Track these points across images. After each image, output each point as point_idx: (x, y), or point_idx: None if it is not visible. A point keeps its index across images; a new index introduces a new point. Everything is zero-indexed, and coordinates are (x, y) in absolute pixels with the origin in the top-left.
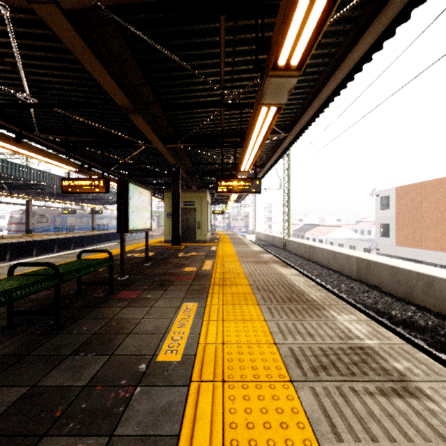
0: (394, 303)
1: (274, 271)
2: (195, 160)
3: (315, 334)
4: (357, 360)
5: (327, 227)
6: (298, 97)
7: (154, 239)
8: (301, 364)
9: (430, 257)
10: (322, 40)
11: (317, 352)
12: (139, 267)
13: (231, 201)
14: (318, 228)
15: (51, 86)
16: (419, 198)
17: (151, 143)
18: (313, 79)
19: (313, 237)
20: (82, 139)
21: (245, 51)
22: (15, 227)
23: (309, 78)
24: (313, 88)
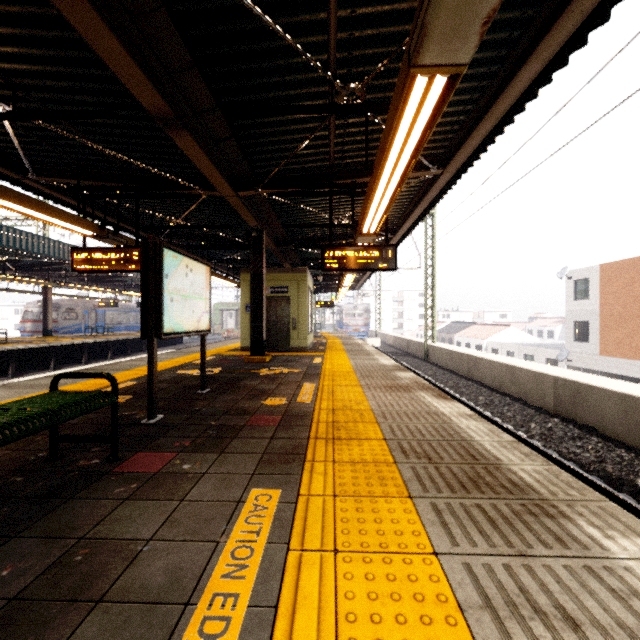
0: (635, 462)
1: (425, 407)
2: (288, 221)
3: (581, 616)
4: None
5: (487, 326)
6: (466, 98)
7: (227, 344)
8: None
9: None
10: None
11: None
12: (189, 397)
13: (345, 286)
14: (474, 327)
15: (35, 83)
16: None
17: (215, 190)
18: (498, 59)
19: (466, 342)
20: (104, 183)
21: None
22: (31, 326)
23: (490, 56)
24: (495, 78)
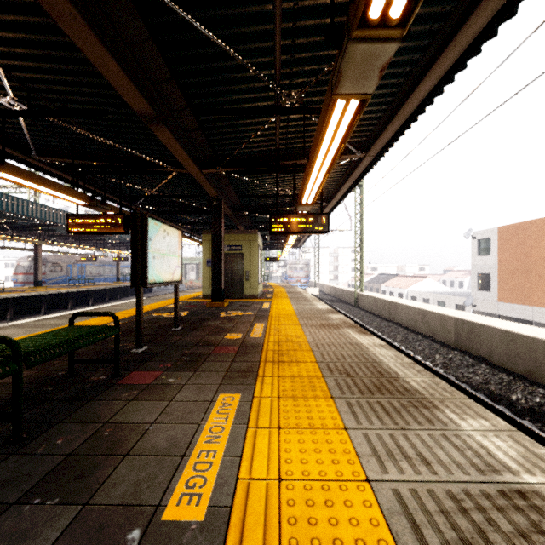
0: (512, 383)
1: (349, 340)
2: (242, 192)
3: (432, 459)
4: (524, 525)
5: (408, 278)
6: (381, 100)
7: (191, 293)
8: (423, 533)
9: (544, 317)
10: (422, 9)
11: (446, 504)
12: (165, 333)
13: (289, 244)
14: (397, 279)
15: (45, 88)
16: (530, 241)
17: (184, 168)
18: (404, 73)
19: (390, 291)
20: (94, 162)
21: (310, 27)
22: (23, 278)
23: (398, 71)
24: (403, 87)
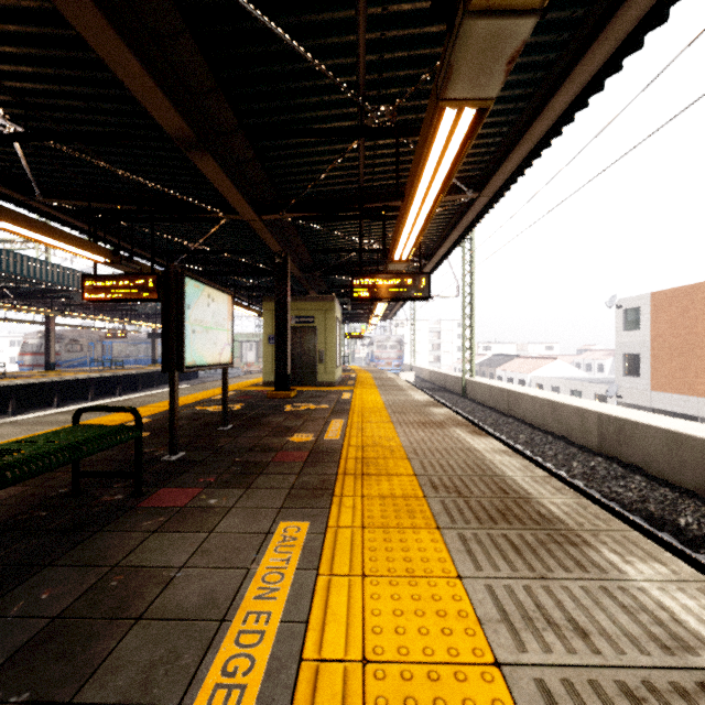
0: (679, 501)
1: (458, 443)
2: (315, 246)
3: (591, 627)
4: None
5: (531, 359)
6: (502, 120)
7: (248, 379)
8: None
9: None
10: None
11: None
12: (210, 434)
13: (376, 316)
14: (517, 361)
15: (48, 103)
16: (694, 311)
17: (236, 213)
18: (534, 81)
19: (508, 376)
20: (117, 206)
21: (407, 14)
22: (31, 359)
23: (525, 78)
24: (531, 100)
